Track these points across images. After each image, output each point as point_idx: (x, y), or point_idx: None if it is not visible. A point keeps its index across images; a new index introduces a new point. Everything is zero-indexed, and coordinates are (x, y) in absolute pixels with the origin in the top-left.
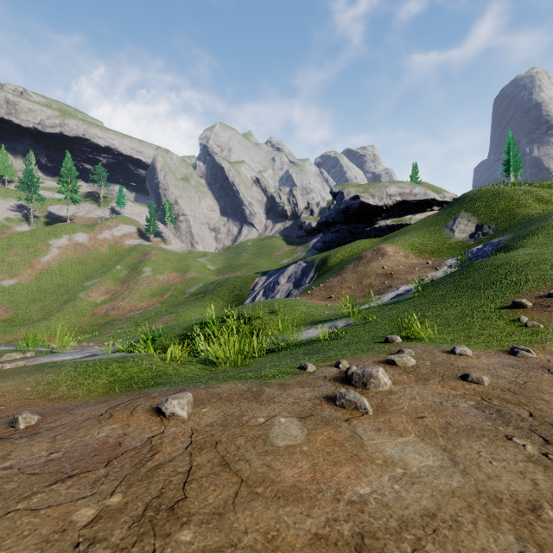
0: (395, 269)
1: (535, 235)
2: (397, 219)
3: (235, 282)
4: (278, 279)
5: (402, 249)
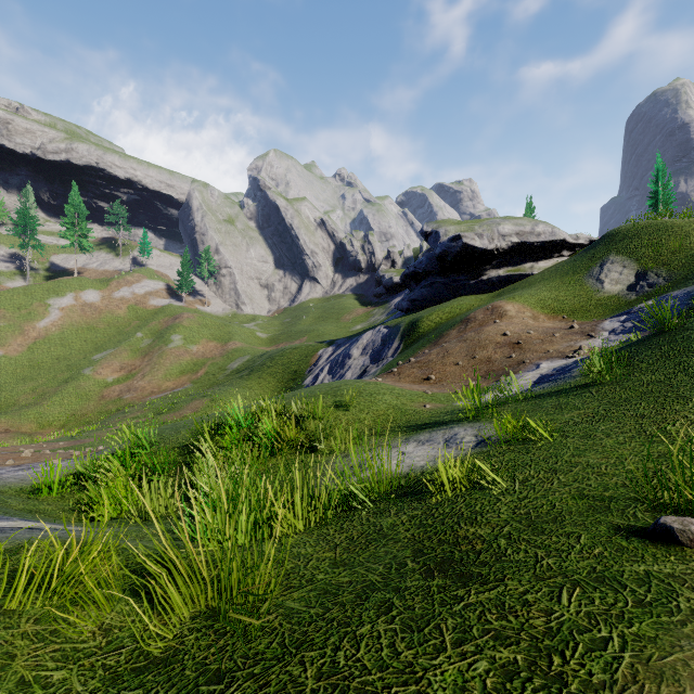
0: (523, 335)
1: None
2: (513, 267)
3: (291, 355)
4: (349, 351)
5: (527, 307)
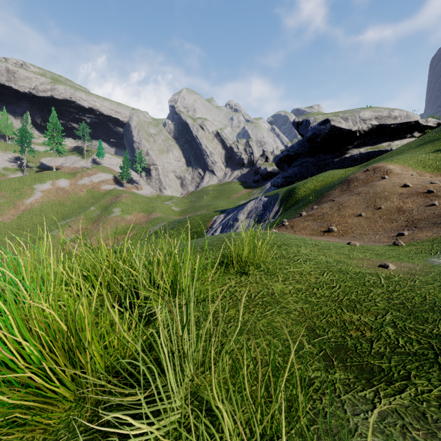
0: (429, 185)
1: None
2: (372, 146)
3: (194, 221)
4: (237, 215)
5: (409, 167)
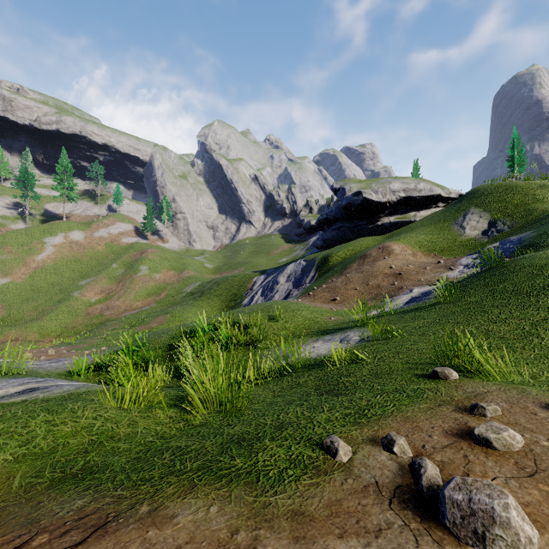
0: (404, 268)
1: None
2: (401, 215)
3: (233, 282)
4: (277, 278)
5: (409, 247)
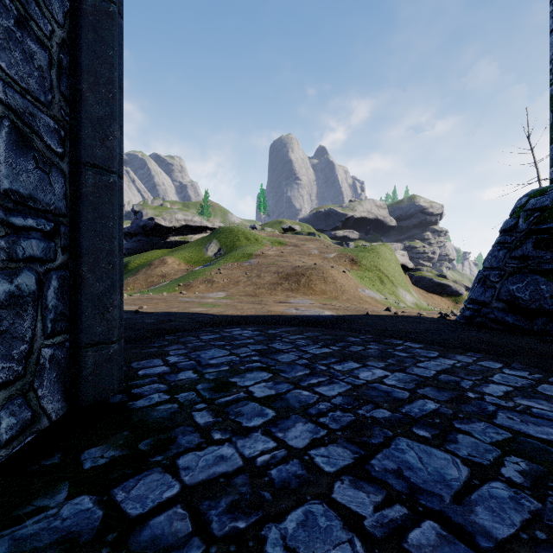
0: (169, 272)
1: (223, 259)
2: (183, 236)
3: None
4: None
5: (178, 260)
